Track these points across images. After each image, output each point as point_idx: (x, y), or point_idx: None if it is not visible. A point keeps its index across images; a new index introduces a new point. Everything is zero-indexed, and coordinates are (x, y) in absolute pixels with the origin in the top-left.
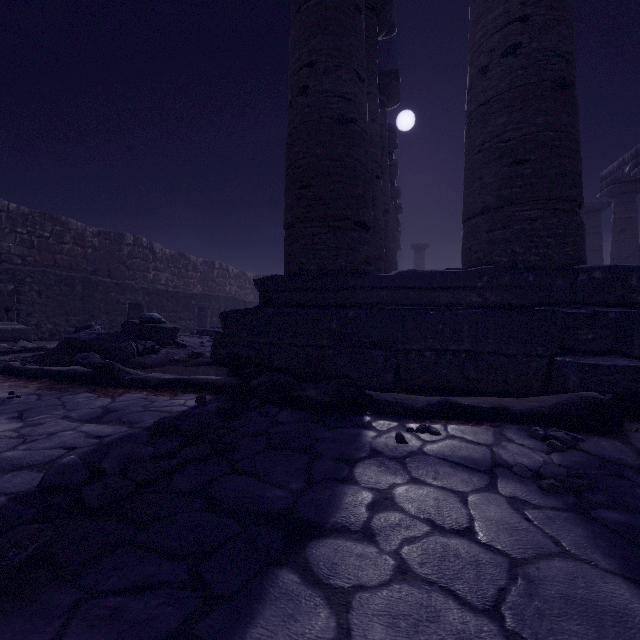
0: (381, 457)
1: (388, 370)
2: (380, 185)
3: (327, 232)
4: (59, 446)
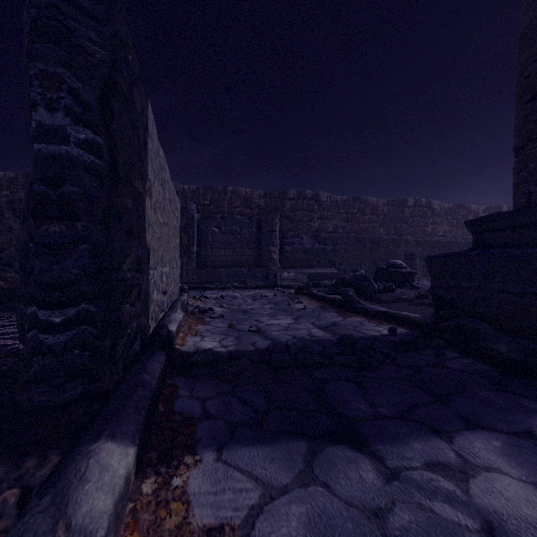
0: (530, 443)
1: None
2: None
3: None
4: (293, 335)
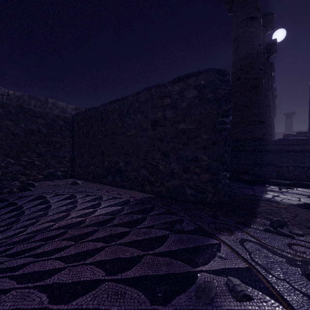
0: (274, 191)
1: (274, 172)
2: (267, 98)
3: (248, 126)
4: None
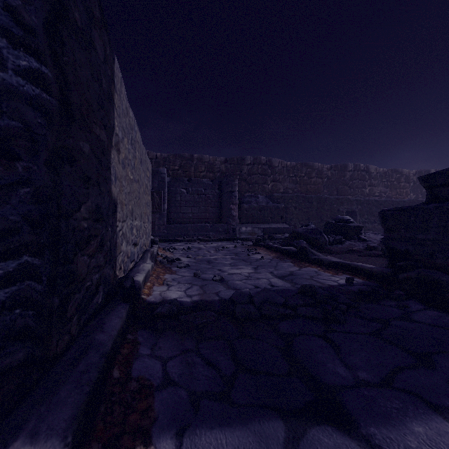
0: None
1: None
2: None
3: None
4: (255, 285)
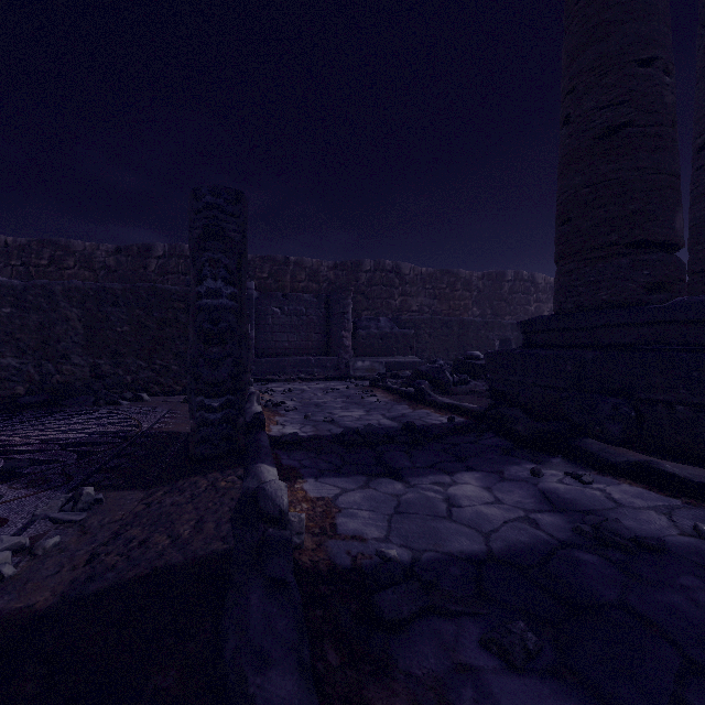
0: (497, 475)
1: (618, 421)
2: None
3: (585, 266)
4: (364, 424)
